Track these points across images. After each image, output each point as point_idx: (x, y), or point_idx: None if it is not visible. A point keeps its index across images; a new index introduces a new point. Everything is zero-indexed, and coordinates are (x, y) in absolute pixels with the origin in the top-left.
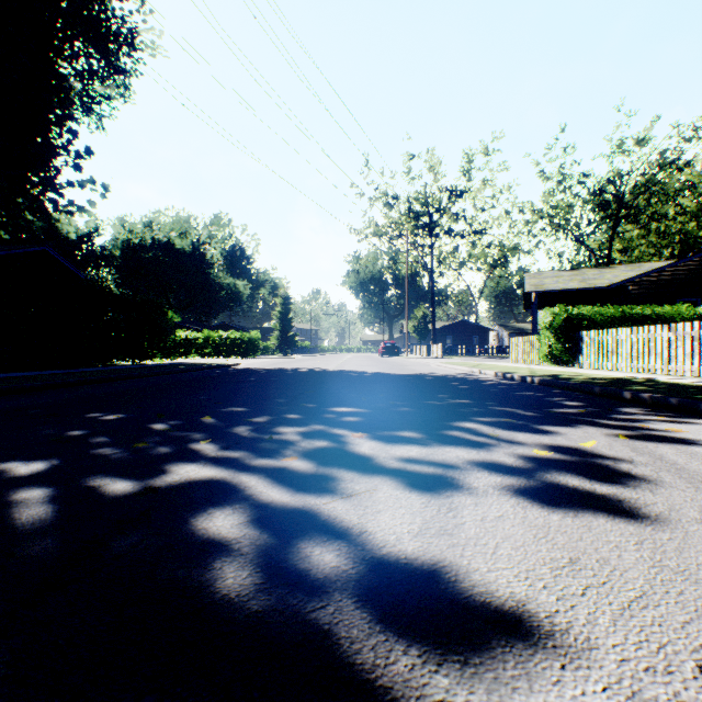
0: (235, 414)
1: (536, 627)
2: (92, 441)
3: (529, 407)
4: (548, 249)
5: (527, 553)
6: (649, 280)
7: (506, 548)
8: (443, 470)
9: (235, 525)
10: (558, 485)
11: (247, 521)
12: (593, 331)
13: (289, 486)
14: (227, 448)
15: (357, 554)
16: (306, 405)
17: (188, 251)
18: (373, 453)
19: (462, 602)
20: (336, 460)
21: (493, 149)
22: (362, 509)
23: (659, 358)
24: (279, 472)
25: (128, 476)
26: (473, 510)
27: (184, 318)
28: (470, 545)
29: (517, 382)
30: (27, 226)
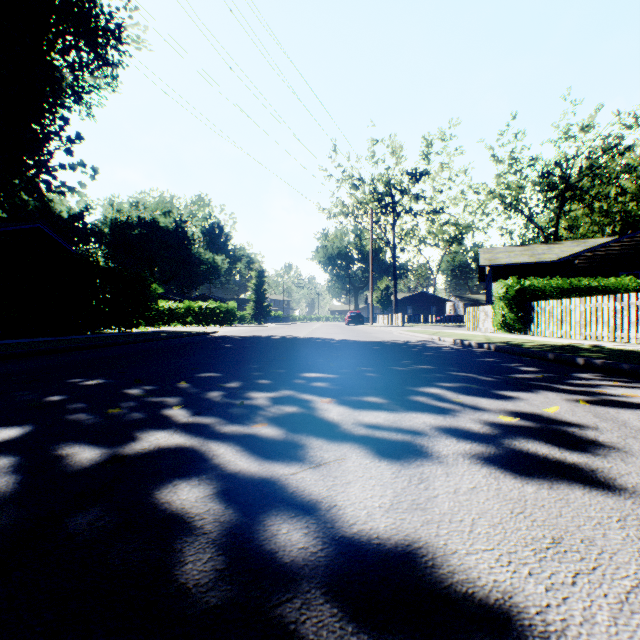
0: (209, 379)
1: (528, 628)
2: (68, 407)
3: (488, 372)
4: (501, 227)
5: (506, 531)
6: (594, 254)
7: (483, 526)
8: (411, 436)
9: (199, 499)
10: (528, 453)
11: (212, 494)
12: (544, 302)
13: (257, 454)
14: (199, 413)
15: (326, 533)
16: (277, 370)
17: (171, 229)
18: (341, 419)
19: (442, 594)
20: (305, 426)
21: (450, 135)
22: (331, 480)
23: (606, 326)
24: (248, 439)
25: (98, 443)
26: (445, 481)
27: (168, 290)
28: (445, 522)
29: (474, 348)
30: (24, 206)
